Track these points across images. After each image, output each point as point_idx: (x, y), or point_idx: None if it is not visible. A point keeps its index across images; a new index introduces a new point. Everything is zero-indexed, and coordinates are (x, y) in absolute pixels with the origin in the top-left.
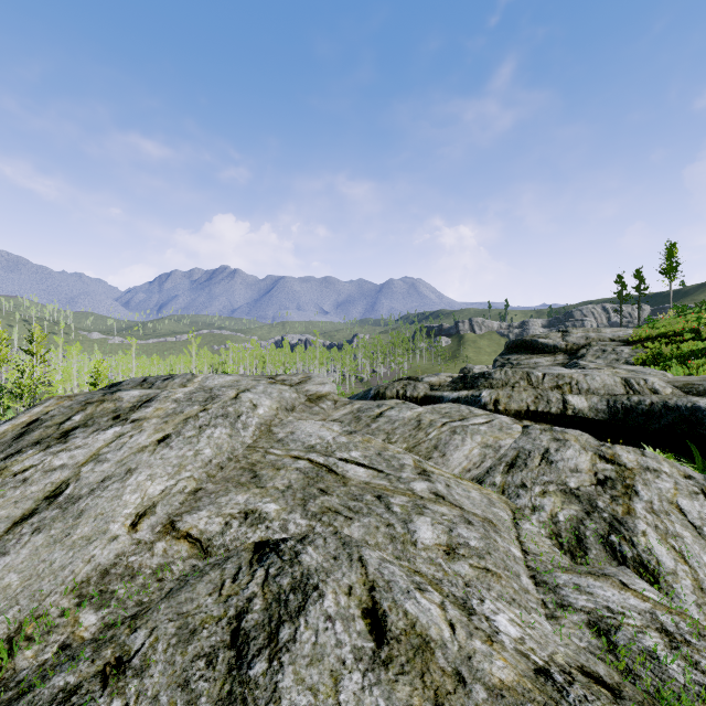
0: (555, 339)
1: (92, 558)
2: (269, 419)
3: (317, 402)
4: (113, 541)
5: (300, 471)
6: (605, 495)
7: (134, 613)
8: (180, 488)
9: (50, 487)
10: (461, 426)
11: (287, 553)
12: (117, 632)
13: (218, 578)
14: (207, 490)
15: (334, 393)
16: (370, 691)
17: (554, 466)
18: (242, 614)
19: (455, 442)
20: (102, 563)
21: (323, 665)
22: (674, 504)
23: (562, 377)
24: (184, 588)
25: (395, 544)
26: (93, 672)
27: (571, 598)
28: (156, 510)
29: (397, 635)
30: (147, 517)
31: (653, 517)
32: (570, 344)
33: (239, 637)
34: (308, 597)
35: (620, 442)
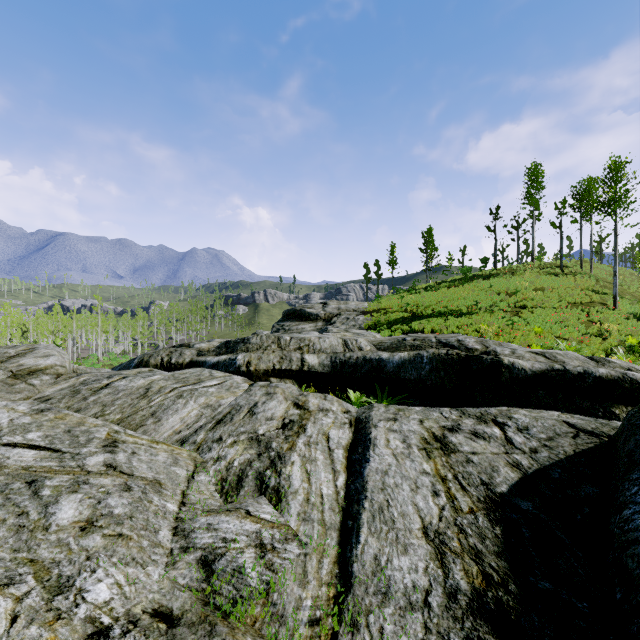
0: (318, 309)
1: None
2: None
3: (26, 377)
4: None
5: None
6: (281, 437)
7: None
8: None
9: None
10: (191, 390)
11: None
12: None
13: None
14: None
15: (62, 365)
16: None
17: (255, 417)
18: None
19: (176, 407)
20: None
21: None
22: (326, 435)
23: (303, 340)
24: None
25: (20, 535)
26: None
27: (198, 539)
28: None
29: None
30: None
31: (306, 449)
32: (328, 313)
33: None
34: None
35: (339, 389)
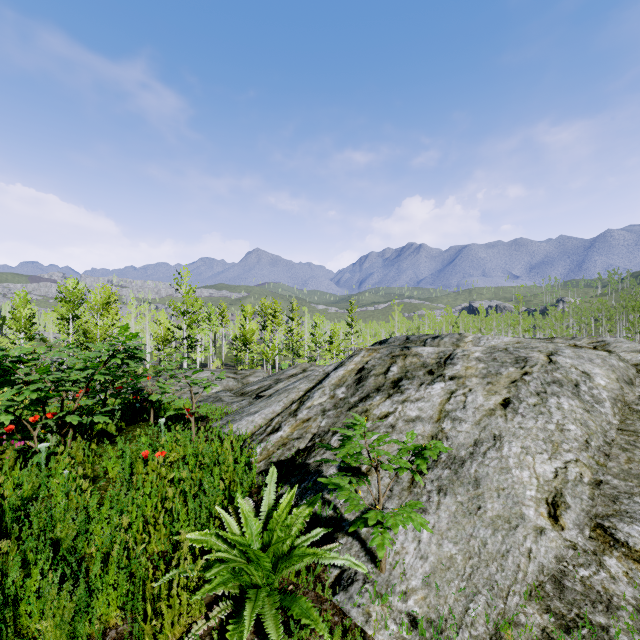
0: None
1: (529, 553)
2: (619, 394)
3: None
4: (540, 533)
5: None
6: None
7: None
8: (575, 474)
9: (422, 439)
10: None
11: None
12: None
13: None
14: (615, 486)
15: None
16: None
17: None
18: None
19: None
20: (543, 564)
21: None
22: None
23: None
24: None
25: None
26: None
27: None
28: (566, 501)
29: None
30: (562, 510)
31: None
32: None
33: None
34: None
35: None
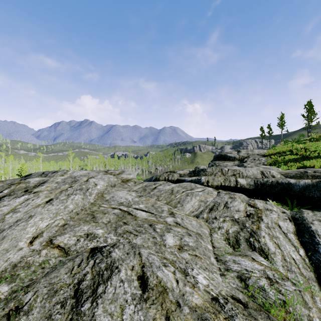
0: (234, 154)
1: (8, 259)
2: (102, 191)
3: (126, 182)
4: (19, 250)
5: (115, 214)
6: (249, 221)
7: (27, 285)
8: (56, 224)
9: None
10: (191, 192)
11: (105, 252)
12: (18, 294)
13: (71, 265)
14: (70, 224)
15: (135, 178)
16: (137, 313)
17: (229, 209)
18: (80, 282)
19: (187, 200)
20: (13, 261)
21: (117, 303)
22: (277, 224)
23: (235, 171)
24: (54, 271)
25: (156, 246)
26: (3, 314)
27: (231, 266)
28: (43, 234)
29: (152, 287)
30: (38, 238)
31: (268, 230)
32: (241, 156)
33: (78, 292)
34: (113, 272)
35: (259, 198)
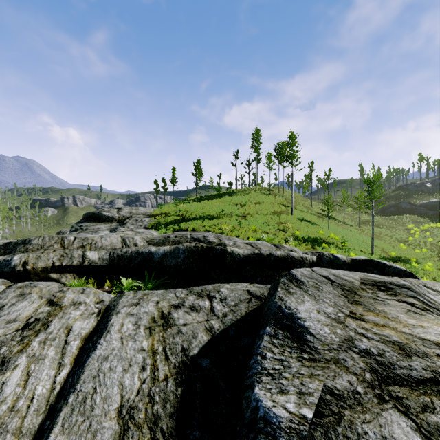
0: (113, 213)
1: None
2: None
3: None
4: None
5: None
6: (17, 338)
7: None
8: None
9: None
10: None
11: None
12: None
13: None
14: None
15: None
16: None
17: None
18: None
19: None
20: None
21: None
22: (68, 328)
23: (87, 240)
24: None
25: None
26: None
27: None
28: None
29: None
30: None
31: (39, 347)
32: (121, 216)
33: None
34: None
35: (116, 277)
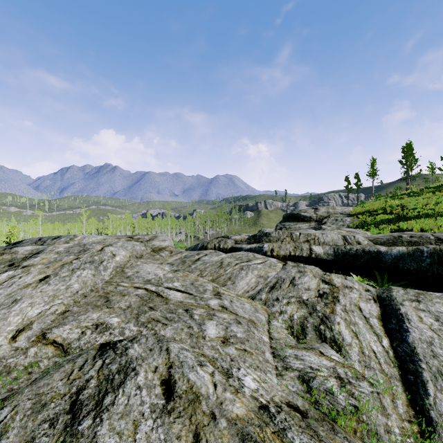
0: (310, 213)
1: None
2: (123, 264)
3: (158, 252)
4: None
5: (138, 296)
6: (321, 303)
7: (4, 397)
8: (52, 310)
9: None
10: (247, 265)
11: (120, 349)
12: None
13: (70, 368)
14: (73, 311)
15: (171, 246)
16: (156, 430)
17: (296, 287)
18: (80, 391)
19: (241, 275)
20: None
21: (129, 418)
22: (357, 306)
23: (310, 235)
24: (45, 377)
25: (192, 338)
26: None
27: (292, 363)
28: (32, 326)
29: (180, 394)
30: (25, 332)
31: (345, 314)
32: (319, 216)
33: (76, 405)
34: (127, 375)
35: (340, 272)
